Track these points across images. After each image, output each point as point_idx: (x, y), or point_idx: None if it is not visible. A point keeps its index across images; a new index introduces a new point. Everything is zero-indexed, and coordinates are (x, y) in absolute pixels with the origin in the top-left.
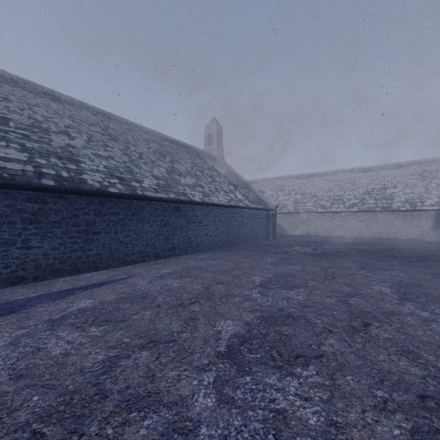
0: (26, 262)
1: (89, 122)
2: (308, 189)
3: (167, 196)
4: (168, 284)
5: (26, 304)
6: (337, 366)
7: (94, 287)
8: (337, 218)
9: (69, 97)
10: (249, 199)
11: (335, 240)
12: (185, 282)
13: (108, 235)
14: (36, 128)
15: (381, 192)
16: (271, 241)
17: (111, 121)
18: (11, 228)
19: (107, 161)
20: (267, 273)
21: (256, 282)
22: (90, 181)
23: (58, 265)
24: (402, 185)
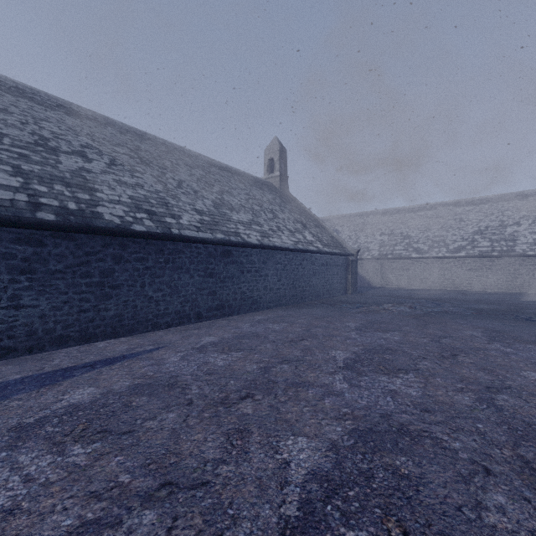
0: (15, 328)
1: (114, 142)
2: (397, 228)
3: (213, 237)
4: (209, 362)
5: None
6: None
7: (104, 364)
8: (437, 265)
9: (90, 112)
10: (321, 241)
11: (438, 296)
12: (234, 358)
13: (131, 289)
14: (39, 146)
15: (498, 231)
16: (351, 296)
17: (143, 141)
18: None
19: (134, 190)
20: (353, 345)
21: (339, 360)
22: (107, 216)
23: (61, 330)
24: (528, 221)
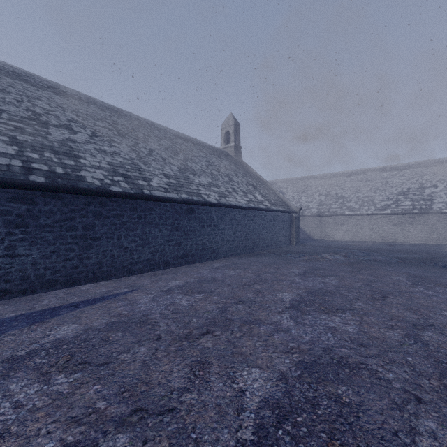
0: (10, 273)
1: (96, 117)
2: (333, 190)
3: (178, 197)
4: (175, 303)
5: None
6: None
7: (86, 304)
8: (367, 221)
9: (75, 92)
10: (269, 201)
11: (367, 246)
12: (196, 299)
13: (110, 240)
14: (32, 120)
15: (418, 192)
16: (295, 247)
17: (120, 117)
18: None
19: (112, 157)
20: (297, 288)
21: (285, 301)
22: (89, 179)
23: (50, 275)
24: (444, 184)
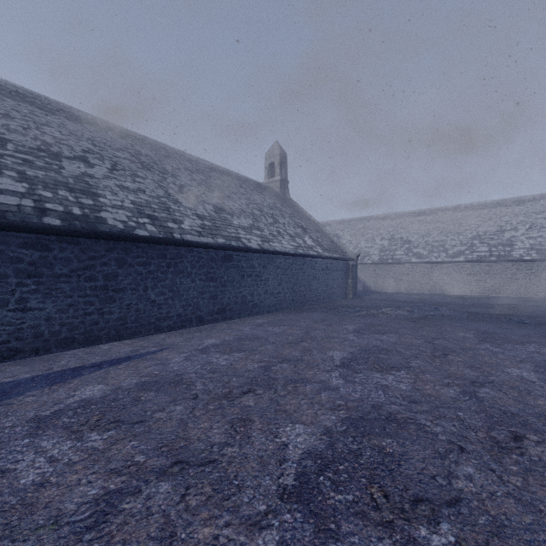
0: (22, 330)
1: (115, 146)
2: (398, 233)
3: (214, 242)
4: (212, 362)
5: (11, 390)
6: (491, 526)
7: (111, 364)
8: (437, 270)
9: (90, 116)
10: (321, 246)
11: (436, 300)
12: (236, 358)
13: (134, 293)
14: (42, 152)
15: (496, 236)
16: (351, 300)
17: (143, 145)
18: (1, 283)
19: (136, 195)
20: (350, 346)
21: (336, 359)
22: (111, 221)
23: (67, 332)
24: (525, 226)
